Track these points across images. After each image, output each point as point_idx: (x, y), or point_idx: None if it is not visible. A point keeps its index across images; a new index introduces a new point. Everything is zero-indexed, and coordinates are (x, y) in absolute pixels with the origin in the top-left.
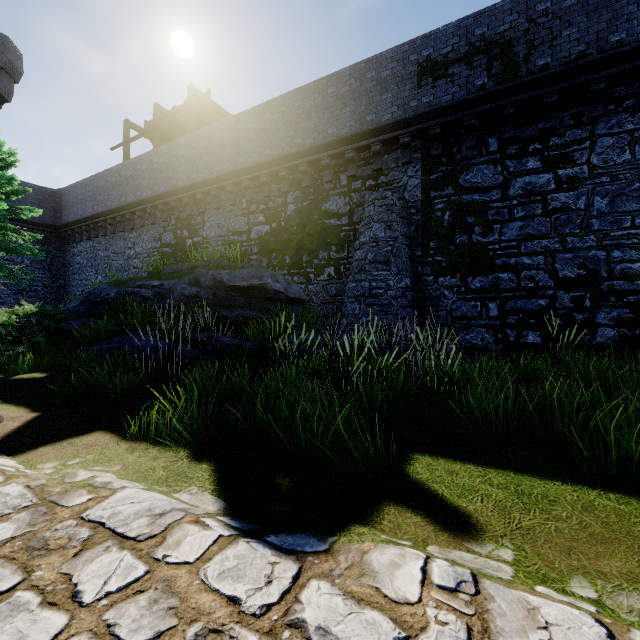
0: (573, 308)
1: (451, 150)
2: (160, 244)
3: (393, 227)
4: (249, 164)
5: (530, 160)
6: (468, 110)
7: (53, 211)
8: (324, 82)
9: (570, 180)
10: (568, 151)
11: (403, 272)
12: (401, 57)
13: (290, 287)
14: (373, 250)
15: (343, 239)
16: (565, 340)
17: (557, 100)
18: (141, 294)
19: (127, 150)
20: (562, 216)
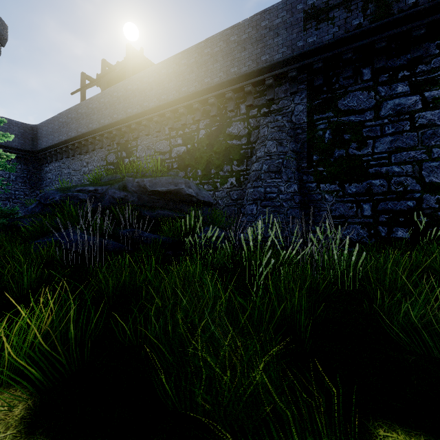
0: (438, 208)
1: (331, 81)
2: (106, 163)
3: (283, 144)
4: (170, 99)
5: (399, 85)
6: (346, 46)
7: (32, 141)
8: (228, 32)
9: (435, 100)
10: (434, 76)
11: (292, 180)
12: (290, 7)
13: (200, 192)
14: (267, 162)
15: (242, 155)
16: (432, 235)
17: (425, 32)
18: (79, 197)
19: (83, 95)
20: (428, 131)
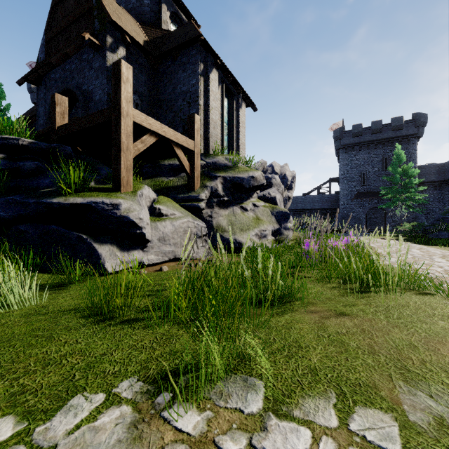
0: None
1: None
2: None
3: None
4: None
5: None
6: None
7: (443, 173)
8: None
9: None
10: None
11: None
12: None
13: None
14: None
15: None
16: None
17: None
18: (448, 218)
19: None
20: None
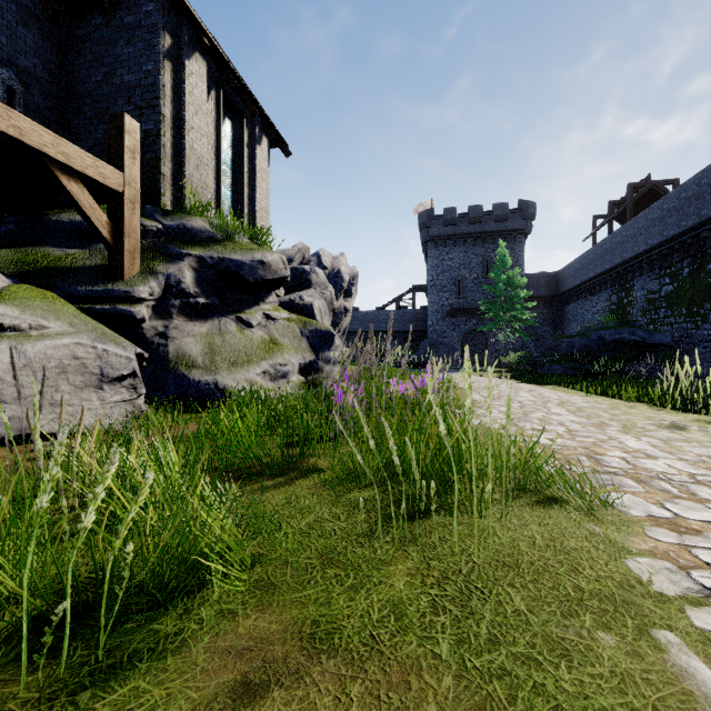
0: None
1: None
2: (609, 303)
3: None
4: (654, 244)
5: None
6: None
7: (554, 286)
8: (699, 176)
9: None
10: None
11: None
12: None
13: (651, 337)
14: None
15: None
16: None
17: None
18: (561, 345)
19: (594, 237)
20: None
